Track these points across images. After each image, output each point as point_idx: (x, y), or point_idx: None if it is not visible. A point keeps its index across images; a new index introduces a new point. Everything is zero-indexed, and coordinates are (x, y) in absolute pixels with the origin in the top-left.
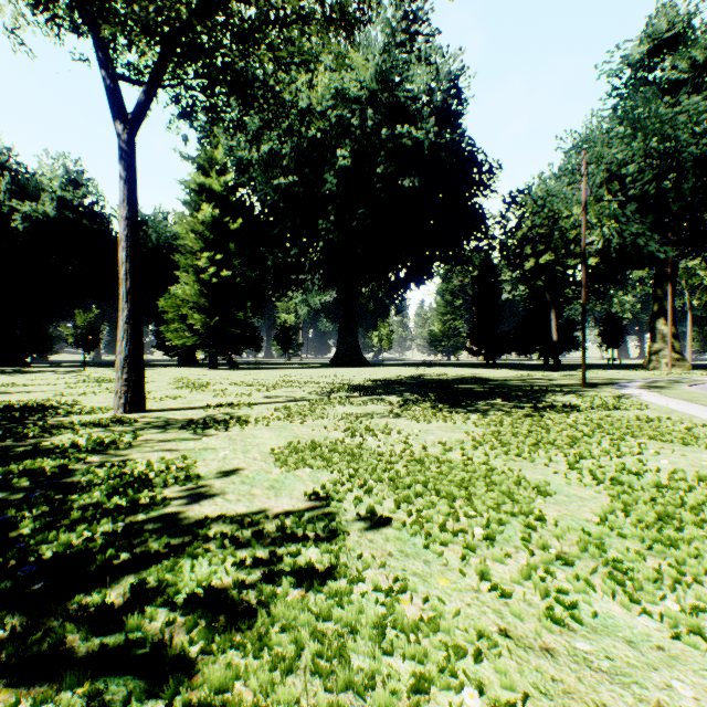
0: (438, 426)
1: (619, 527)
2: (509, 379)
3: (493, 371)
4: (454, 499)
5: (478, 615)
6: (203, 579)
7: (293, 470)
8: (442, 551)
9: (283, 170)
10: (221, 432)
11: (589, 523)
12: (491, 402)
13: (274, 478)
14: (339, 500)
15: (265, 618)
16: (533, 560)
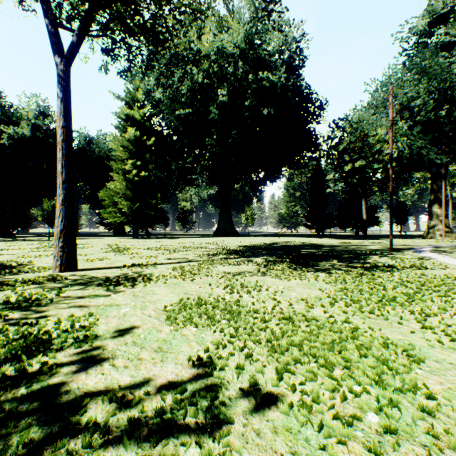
0: (296, 284)
1: None
2: (336, 245)
3: (323, 240)
4: (333, 367)
5: None
6: None
7: (180, 328)
8: None
9: (182, 105)
10: (128, 289)
11: None
12: (330, 263)
13: (163, 338)
14: (222, 369)
15: None
16: None
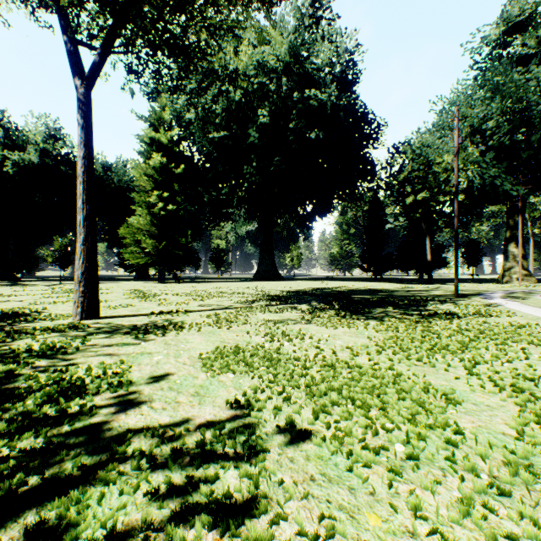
0: (343, 332)
1: (539, 443)
2: (395, 290)
3: (380, 284)
4: (369, 409)
5: None
6: (109, 517)
7: (217, 375)
8: (367, 476)
9: (216, 127)
10: (159, 337)
11: (507, 437)
12: (384, 310)
13: (200, 384)
14: (259, 410)
15: None
16: (466, 490)
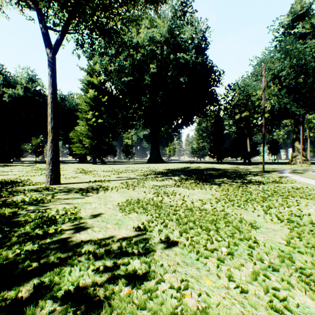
0: (198, 191)
1: (297, 247)
2: (229, 169)
3: (221, 165)
4: (209, 231)
5: (230, 305)
6: (75, 280)
7: (128, 214)
8: (206, 262)
9: (126, 74)
10: (94, 194)
11: (281, 244)
12: (221, 180)
13: (118, 219)
14: (151, 231)
15: (107, 308)
16: (256, 268)
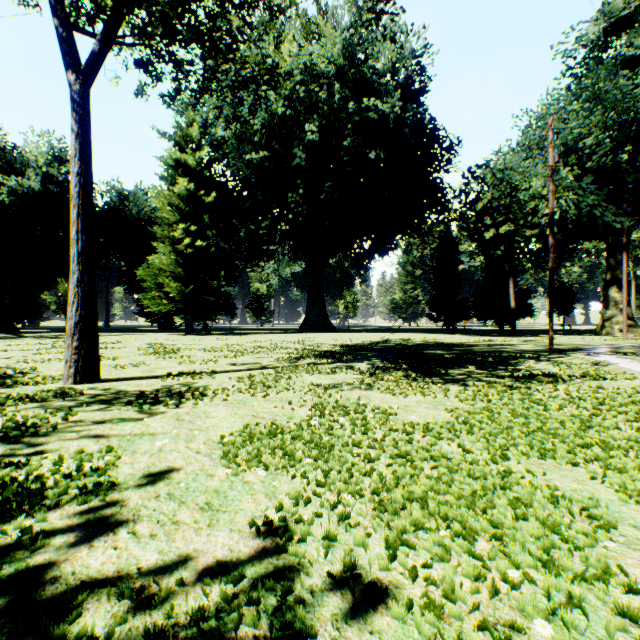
0: (417, 401)
1: None
2: (473, 345)
3: (454, 337)
4: (475, 537)
5: None
6: None
7: (242, 472)
8: None
9: (254, 146)
10: (170, 409)
11: None
12: (465, 370)
13: (214, 488)
14: (301, 539)
15: None
16: None
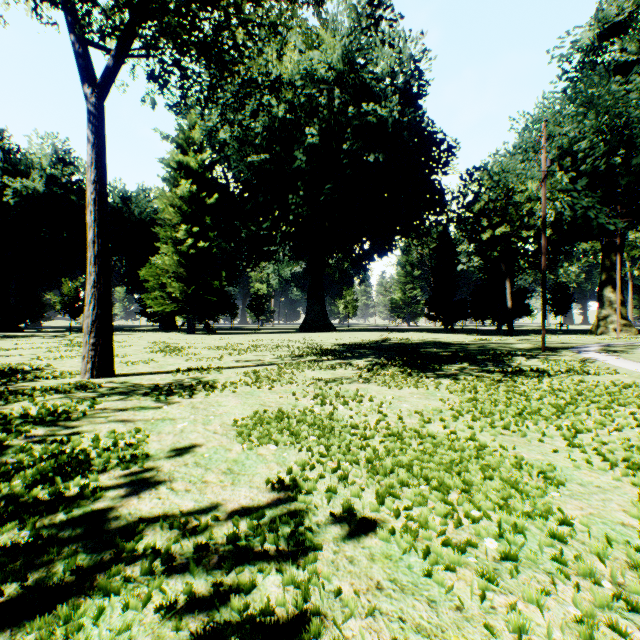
0: (410, 393)
1: None
2: (469, 343)
3: (452, 336)
4: (448, 491)
5: None
6: None
7: (256, 447)
8: (451, 585)
9: (255, 149)
10: (185, 399)
11: (628, 528)
12: (458, 366)
13: (233, 459)
14: (308, 492)
15: None
16: (586, 605)
